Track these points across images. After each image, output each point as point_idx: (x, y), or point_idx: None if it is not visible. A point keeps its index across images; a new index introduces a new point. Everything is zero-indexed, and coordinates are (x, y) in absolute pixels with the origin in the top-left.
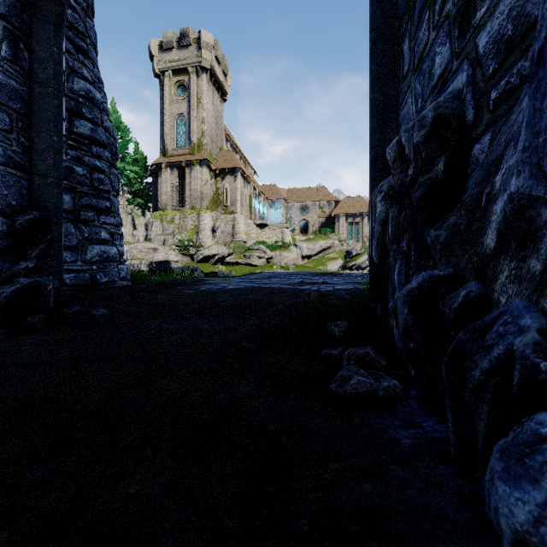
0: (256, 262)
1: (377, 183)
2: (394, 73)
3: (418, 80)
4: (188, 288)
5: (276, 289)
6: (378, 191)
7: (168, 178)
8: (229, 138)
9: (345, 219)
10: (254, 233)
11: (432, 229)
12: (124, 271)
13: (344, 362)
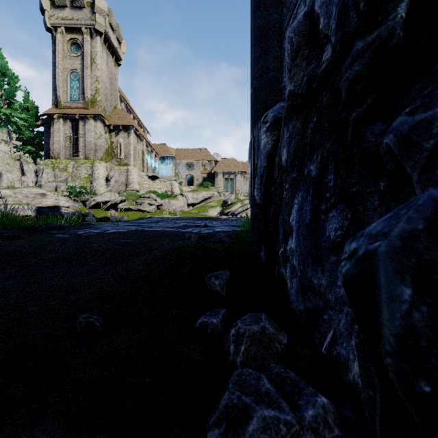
0: (147, 209)
1: (260, 116)
2: None
3: None
4: (62, 232)
5: (159, 232)
6: (262, 122)
7: (61, 128)
8: (123, 98)
9: (222, 175)
10: (146, 184)
11: (401, 116)
12: None
13: (231, 348)
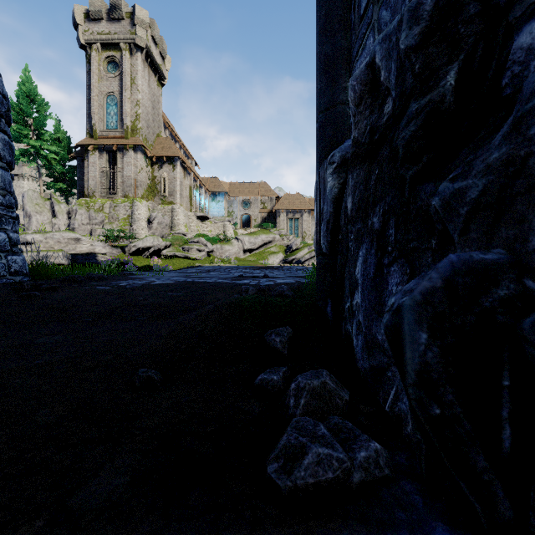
0: (196, 256)
1: (326, 155)
2: (346, 21)
3: (385, 5)
4: (103, 284)
5: (211, 284)
6: (328, 163)
7: (96, 162)
8: (167, 124)
9: (286, 215)
10: (194, 226)
11: (445, 181)
12: (17, 263)
13: (291, 402)
